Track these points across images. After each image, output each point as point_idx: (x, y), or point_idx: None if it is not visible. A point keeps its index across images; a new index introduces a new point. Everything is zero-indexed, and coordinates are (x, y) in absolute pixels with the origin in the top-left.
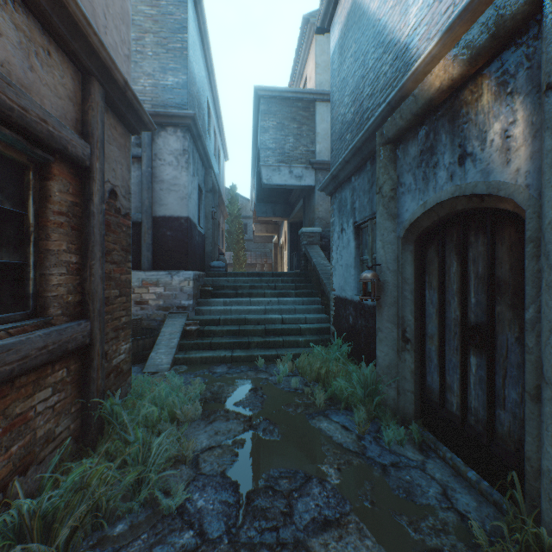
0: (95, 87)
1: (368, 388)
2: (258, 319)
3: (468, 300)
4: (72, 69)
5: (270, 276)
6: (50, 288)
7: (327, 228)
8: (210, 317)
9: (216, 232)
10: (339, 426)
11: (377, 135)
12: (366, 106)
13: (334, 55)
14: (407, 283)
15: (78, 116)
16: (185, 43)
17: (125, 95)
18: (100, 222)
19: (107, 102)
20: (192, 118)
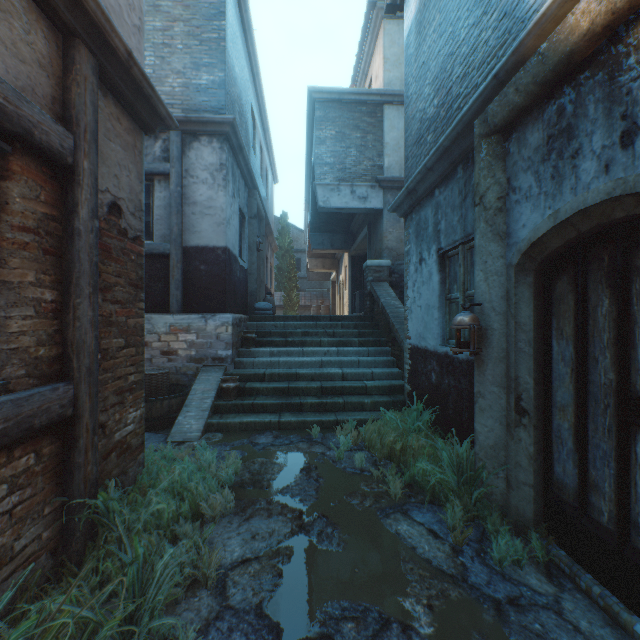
0: (81, 54)
1: (464, 475)
2: (312, 374)
3: (632, 357)
4: (44, 24)
5: (327, 320)
6: (6, 338)
7: (398, 260)
8: (253, 371)
9: (262, 267)
10: (424, 530)
11: (476, 124)
12: (456, 92)
13: (409, 37)
14: (523, 330)
15: (56, 94)
16: (223, 32)
17: (130, 73)
18: (90, 245)
19: (104, 81)
20: (231, 124)
